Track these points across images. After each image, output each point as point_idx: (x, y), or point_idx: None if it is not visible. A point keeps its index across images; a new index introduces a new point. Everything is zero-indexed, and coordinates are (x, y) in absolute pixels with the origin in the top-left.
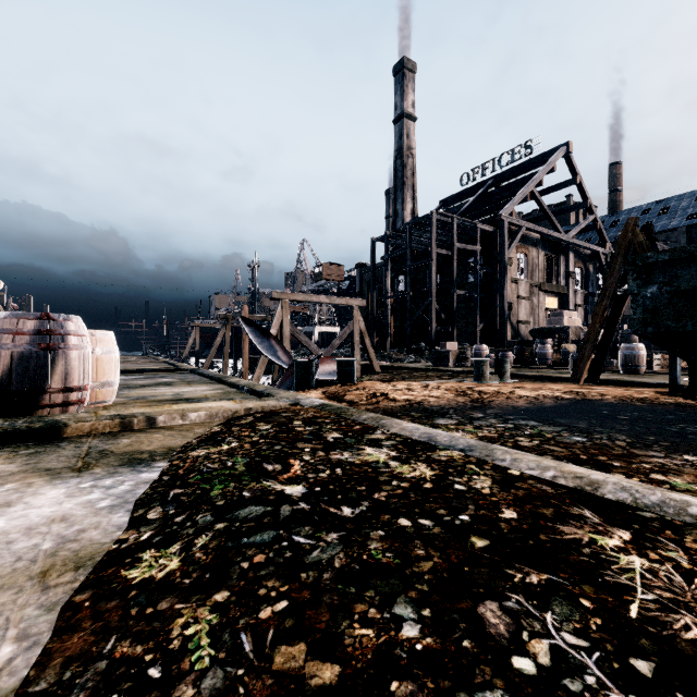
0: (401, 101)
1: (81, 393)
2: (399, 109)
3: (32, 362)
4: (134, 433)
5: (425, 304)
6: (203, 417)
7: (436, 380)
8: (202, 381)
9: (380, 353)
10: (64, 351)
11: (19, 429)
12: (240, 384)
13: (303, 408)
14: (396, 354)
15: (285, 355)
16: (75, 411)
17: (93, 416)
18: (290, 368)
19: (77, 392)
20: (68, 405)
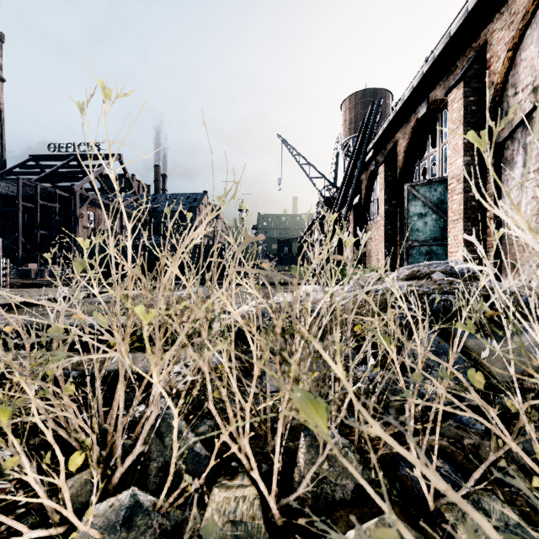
0: None
1: None
2: None
3: None
4: None
5: (13, 238)
6: None
7: None
8: None
9: None
10: None
11: None
12: None
13: None
14: None
15: None
16: None
17: None
18: None
19: None
20: None
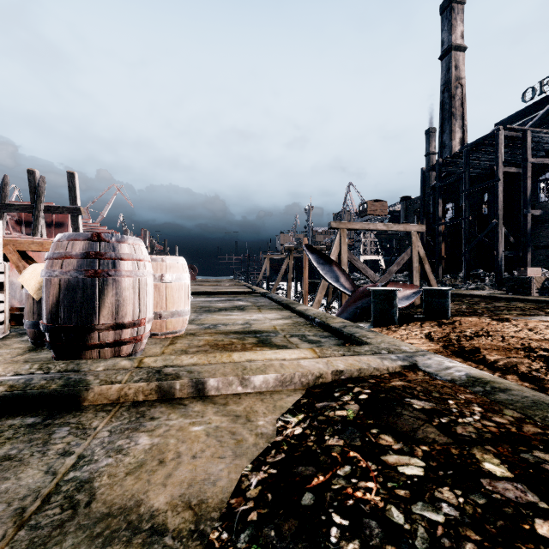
0: (448, 36)
1: (136, 329)
2: (446, 44)
3: (78, 292)
4: (168, 414)
5: (488, 227)
6: (271, 383)
7: (544, 315)
8: (270, 306)
9: None
10: (115, 278)
11: (28, 391)
12: (309, 315)
13: (440, 386)
14: (450, 280)
15: (348, 281)
16: (131, 349)
17: (127, 372)
18: (353, 295)
19: (132, 328)
20: (120, 344)
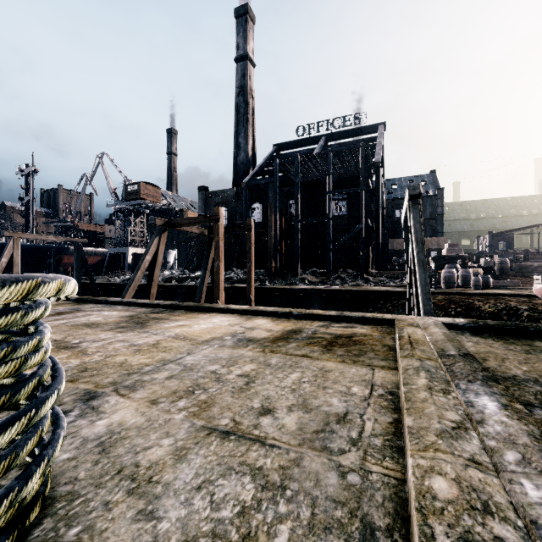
0: (244, 43)
1: None
2: (241, 50)
3: None
4: None
5: (355, 230)
6: None
7: None
8: None
9: (286, 276)
10: None
11: None
12: None
13: None
14: (310, 277)
15: None
16: None
17: None
18: None
19: None
20: None
